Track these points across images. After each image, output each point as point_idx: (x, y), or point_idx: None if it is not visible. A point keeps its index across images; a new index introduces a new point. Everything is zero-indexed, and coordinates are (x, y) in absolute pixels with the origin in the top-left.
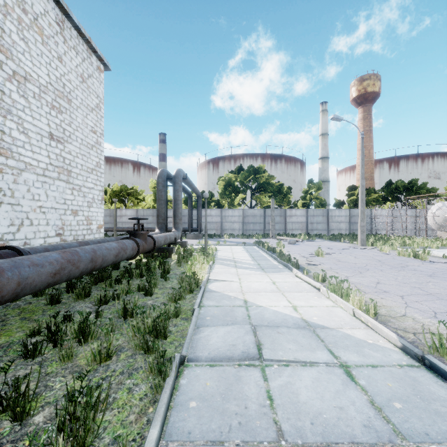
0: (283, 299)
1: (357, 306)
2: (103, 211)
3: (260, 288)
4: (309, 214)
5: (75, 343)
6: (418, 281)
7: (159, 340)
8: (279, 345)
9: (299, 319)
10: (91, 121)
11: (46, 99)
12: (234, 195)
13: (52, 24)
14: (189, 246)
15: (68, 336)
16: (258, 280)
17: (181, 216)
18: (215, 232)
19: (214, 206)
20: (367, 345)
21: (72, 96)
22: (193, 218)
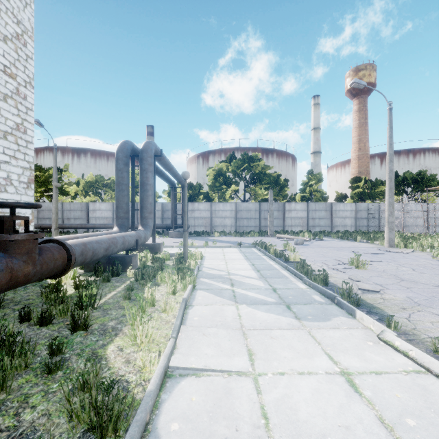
0: None
1: None
2: (31, 199)
3: (329, 427)
4: (310, 209)
5: None
6: None
7: None
8: None
9: None
10: (3, 57)
11: None
12: (225, 187)
13: None
14: (163, 252)
15: None
16: (300, 362)
17: (151, 208)
18: (204, 229)
19: (203, 199)
20: None
21: None
22: (178, 212)
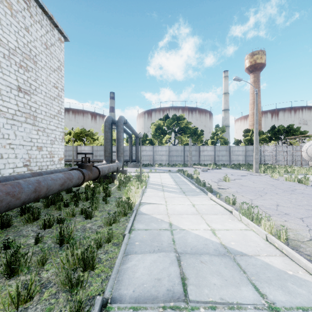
0: (203, 222)
1: (268, 230)
2: (63, 147)
3: (182, 210)
4: (216, 149)
5: (5, 275)
6: (309, 203)
7: (87, 271)
8: (204, 279)
9: (219, 244)
10: (54, 79)
11: (15, 60)
12: (162, 135)
13: (20, 2)
14: (128, 174)
15: (2, 267)
16: (181, 203)
17: (122, 151)
18: (149, 163)
19: (148, 143)
20: (289, 277)
21: (37, 59)
22: (132, 152)
